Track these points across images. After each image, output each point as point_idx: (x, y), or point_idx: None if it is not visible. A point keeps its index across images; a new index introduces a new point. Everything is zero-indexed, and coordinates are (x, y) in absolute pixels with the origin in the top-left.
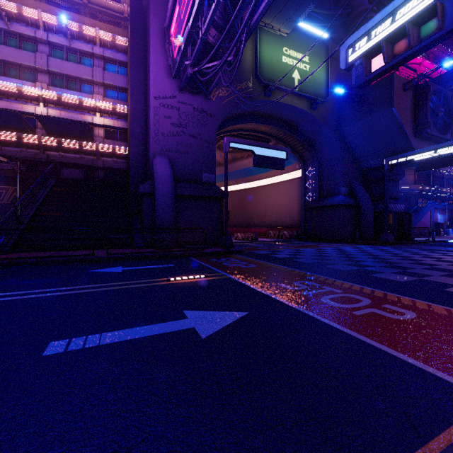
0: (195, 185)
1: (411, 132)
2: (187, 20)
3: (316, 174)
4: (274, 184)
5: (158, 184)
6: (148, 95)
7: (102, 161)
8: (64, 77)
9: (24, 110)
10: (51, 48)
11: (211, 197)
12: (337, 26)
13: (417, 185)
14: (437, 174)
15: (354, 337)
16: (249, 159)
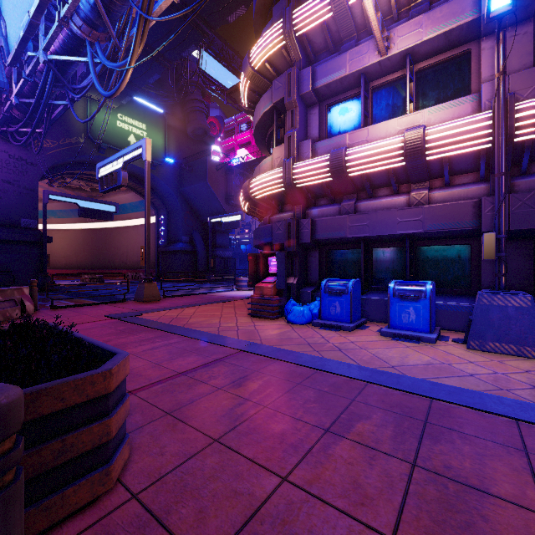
0: (11, 230)
1: (223, 200)
2: None
3: (165, 222)
4: (135, 226)
5: None
6: None
7: None
8: None
9: None
10: None
11: (31, 242)
12: (177, 102)
13: None
14: None
15: None
16: (106, 199)
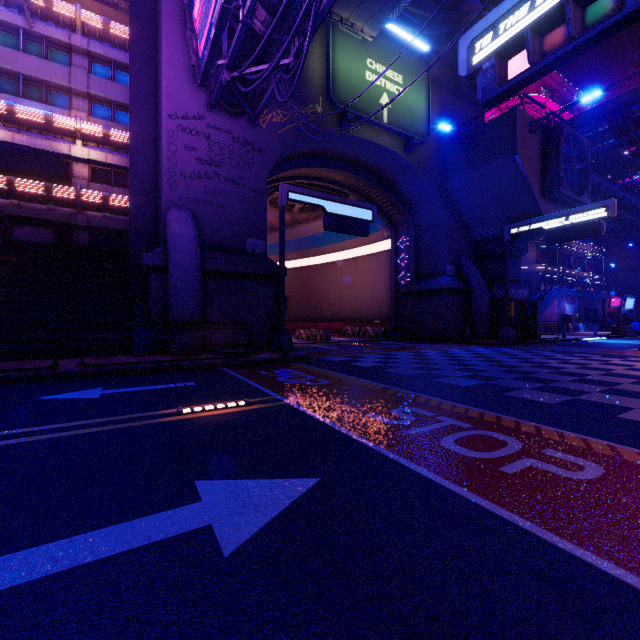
0: (235, 256)
1: (539, 190)
2: None
3: (411, 246)
4: (352, 259)
5: (173, 252)
6: (158, 112)
7: (86, 216)
8: (19, 78)
9: None
10: None
11: (259, 275)
12: (440, 37)
13: (539, 265)
14: (562, 251)
15: (523, 531)
16: (317, 222)
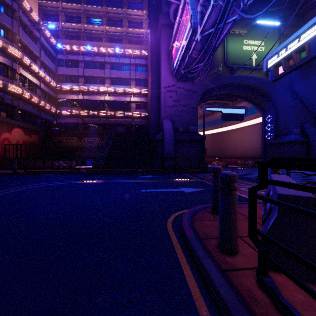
0: (186, 134)
1: None
2: (181, 50)
3: (273, 120)
4: (241, 128)
5: (165, 134)
6: (160, 86)
7: (134, 121)
8: (116, 79)
9: (100, 99)
10: (111, 65)
11: (195, 140)
12: (289, 12)
13: None
14: None
15: (241, 196)
16: None
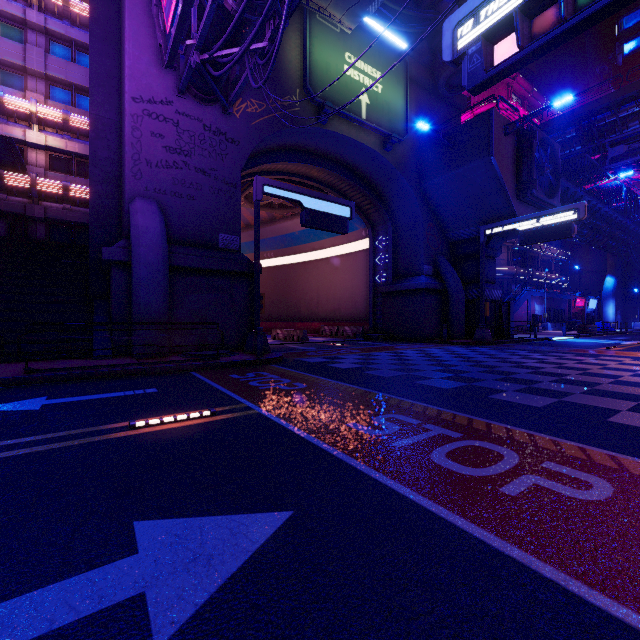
0: (207, 252)
1: (513, 192)
2: None
3: (389, 245)
4: (330, 258)
5: (137, 246)
6: (122, 95)
7: (43, 207)
8: None
9: None
10: None
11: (233, 273)
12: (418, 37)
13: (510, 267)
14: (531, 254)
15: (544, 580)
16: (294, 220)
